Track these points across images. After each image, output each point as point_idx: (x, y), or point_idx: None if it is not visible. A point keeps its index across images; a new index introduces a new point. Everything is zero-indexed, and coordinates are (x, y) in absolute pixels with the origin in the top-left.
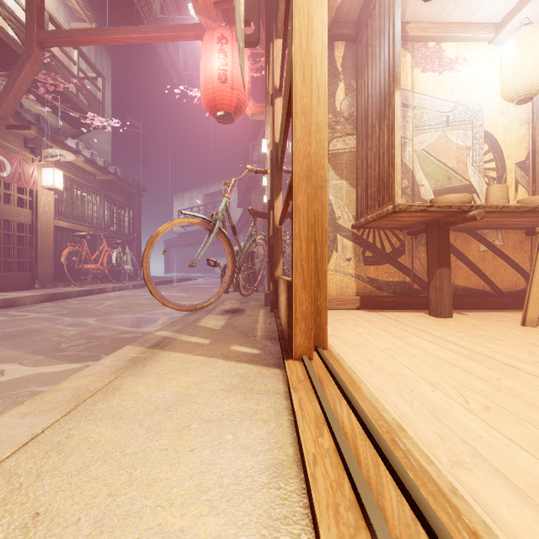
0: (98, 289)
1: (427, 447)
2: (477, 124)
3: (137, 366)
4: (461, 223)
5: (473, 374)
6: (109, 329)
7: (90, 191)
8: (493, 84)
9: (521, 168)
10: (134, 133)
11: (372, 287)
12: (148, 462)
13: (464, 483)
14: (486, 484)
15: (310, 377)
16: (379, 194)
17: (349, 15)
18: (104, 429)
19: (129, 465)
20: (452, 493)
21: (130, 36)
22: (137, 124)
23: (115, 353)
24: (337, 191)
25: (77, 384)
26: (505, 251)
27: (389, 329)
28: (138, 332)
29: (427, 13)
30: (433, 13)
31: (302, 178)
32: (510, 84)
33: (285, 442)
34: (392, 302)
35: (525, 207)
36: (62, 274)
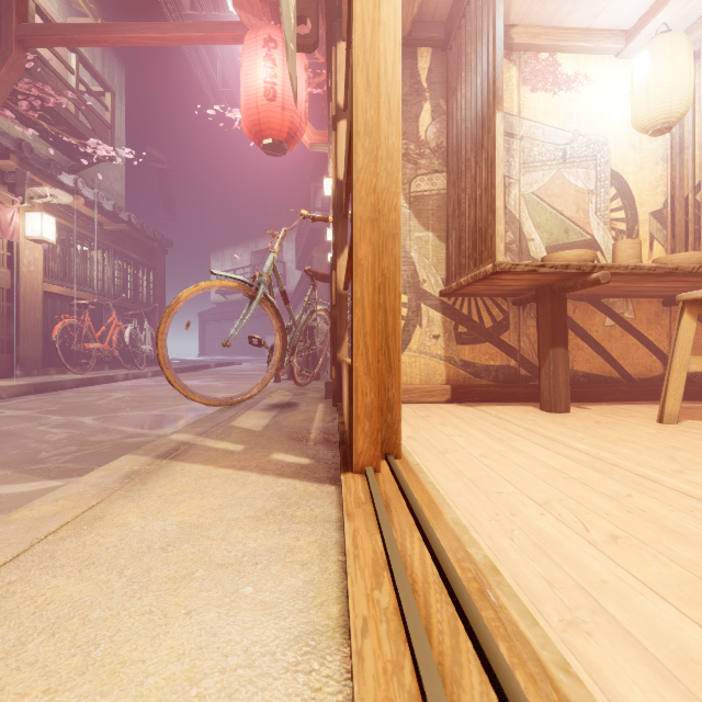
0: (105, 377)
1: (530, 599)
2: (602, 161)
3: (134, 485)
4: (581, 289)
5: (596, 489)
6: (112, 432)
7: (94, 245)
8: (621, 110)
9: (657, 219)
10: (157, 169)
11: (467, 373)
12: (119, 634)
13: (581, 656)
14: (612, 656)
15: (372, 498)
16: (475, 250)
17: (436, 13)
18: (63, 582)
19: (88, 639)
20: (564, 672)
21: (145, 36)
22: (161, 157)
23: (107, 465)
24: (421, 246)
25: (41, 512)
26: (637, 326)
27: (487, 429)
28: (151, 435)
29: (538, 13)
30: (545, 15)
31: (366, 221)
32: (644, 109)
33: (328, 596)
34: (493, 393)
35: (662, 268)
36: (55, 356)
